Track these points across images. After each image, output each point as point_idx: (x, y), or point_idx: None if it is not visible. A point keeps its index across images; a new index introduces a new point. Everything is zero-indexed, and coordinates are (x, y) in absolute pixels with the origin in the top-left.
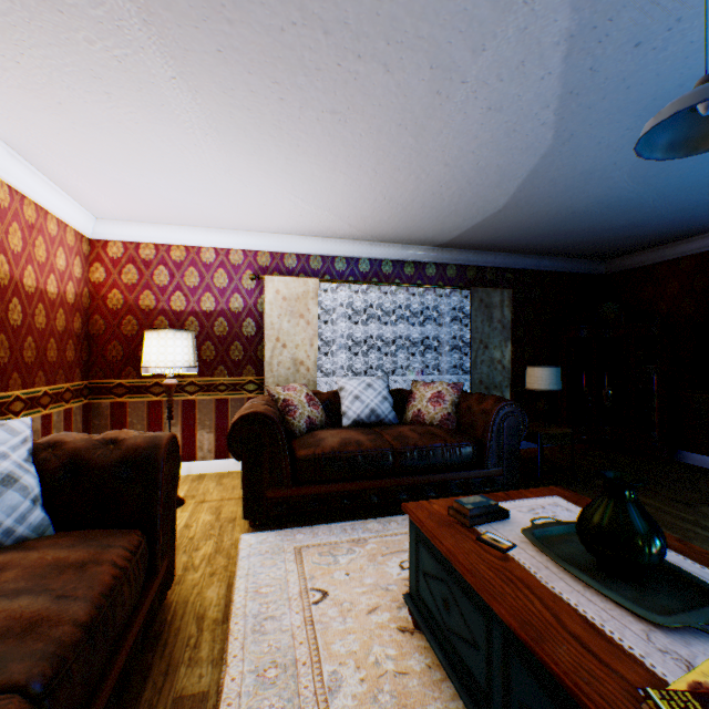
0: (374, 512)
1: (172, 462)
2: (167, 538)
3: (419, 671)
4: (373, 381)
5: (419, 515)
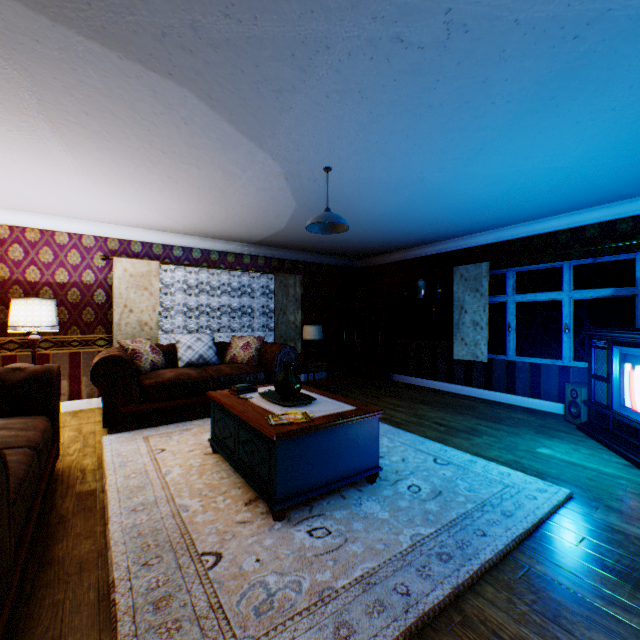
0: (200, 418)
1: (60, 382)
2: (58, 427)
3: (212, 463)
4: (203, 336)
5: (215, 394)
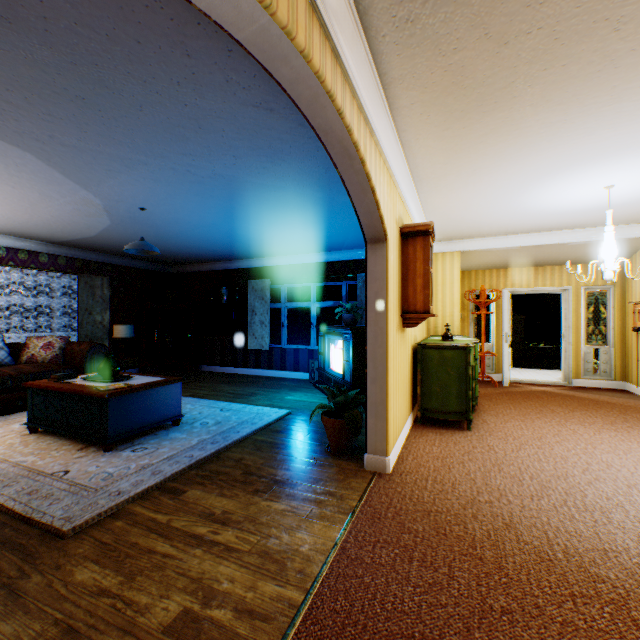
0: None
1: None
2: None
3: (34, 439)
4: None
5: (34, 383)
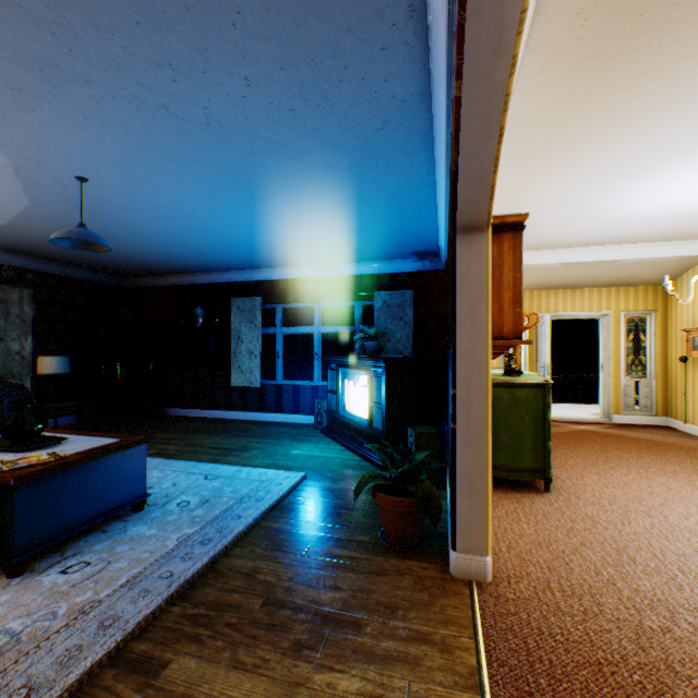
0: None
1: None
2: None
3: None
4: None
5: None
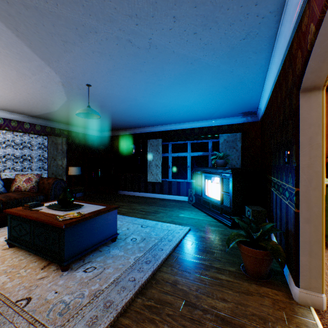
0: None
1: None
2: None
3: (11, 254)
4: None
5: (12, 210)
